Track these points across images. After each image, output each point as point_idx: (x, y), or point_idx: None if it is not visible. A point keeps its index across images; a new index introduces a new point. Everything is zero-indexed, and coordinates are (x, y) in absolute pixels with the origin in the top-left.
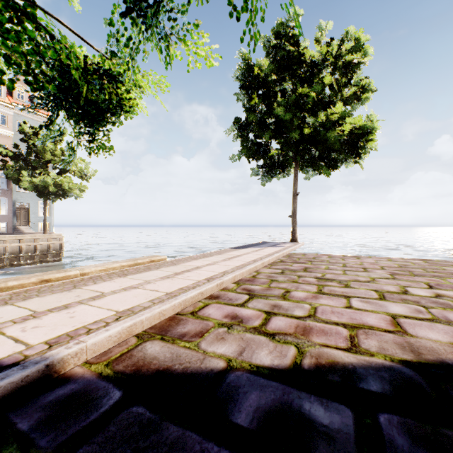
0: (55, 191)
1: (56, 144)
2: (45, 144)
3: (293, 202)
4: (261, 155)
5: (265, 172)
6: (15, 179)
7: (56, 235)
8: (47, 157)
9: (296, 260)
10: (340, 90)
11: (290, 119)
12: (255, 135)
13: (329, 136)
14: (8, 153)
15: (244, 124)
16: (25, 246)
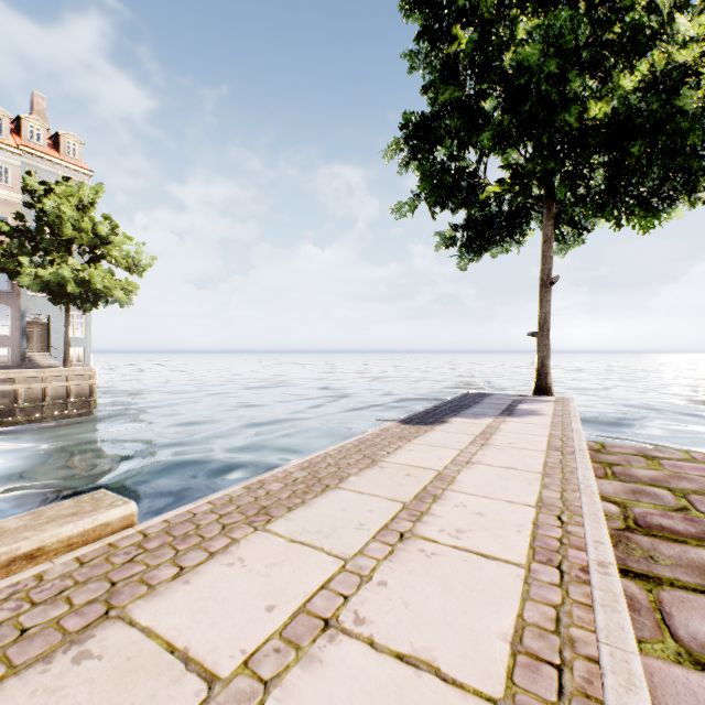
0: (78, 292)
1: (85, 211)
2: (61, 210)
3: (541, 301)
4: (462, 198)
5: (469, 239)
6: (11, 272)
7: (82, 370)
8: (67, 233)
9: (683, 506)
10: (669, 20)
11: (556, 77)
12: (448, 153)
13: (680, 106)
14: (2, 228)
15: (428, 115)
16: (24, 390)
